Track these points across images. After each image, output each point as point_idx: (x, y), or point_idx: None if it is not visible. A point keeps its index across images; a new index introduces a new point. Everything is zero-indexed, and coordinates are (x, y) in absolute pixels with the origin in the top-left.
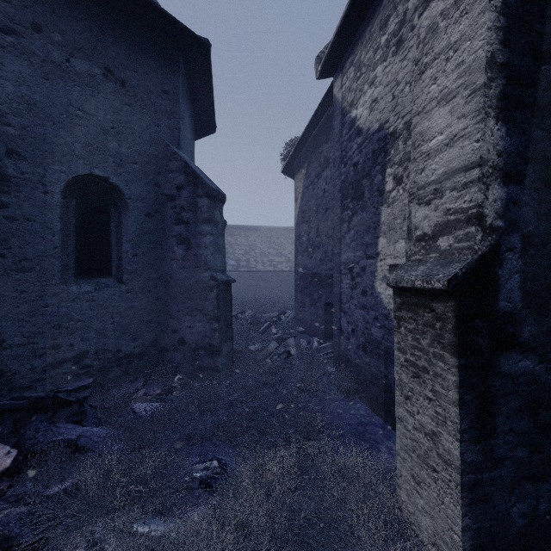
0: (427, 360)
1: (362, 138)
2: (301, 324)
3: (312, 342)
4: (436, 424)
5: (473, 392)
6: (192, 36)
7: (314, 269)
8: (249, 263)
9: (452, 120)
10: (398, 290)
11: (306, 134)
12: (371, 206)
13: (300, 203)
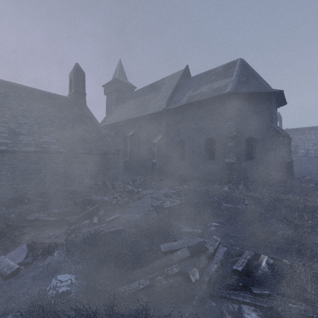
0: None
1: None
2: None
3: None
4: None
5: None
6: (277, 92)
7: None
8: (316, 151)
9: None
10: None
11: None
12: None
13: None
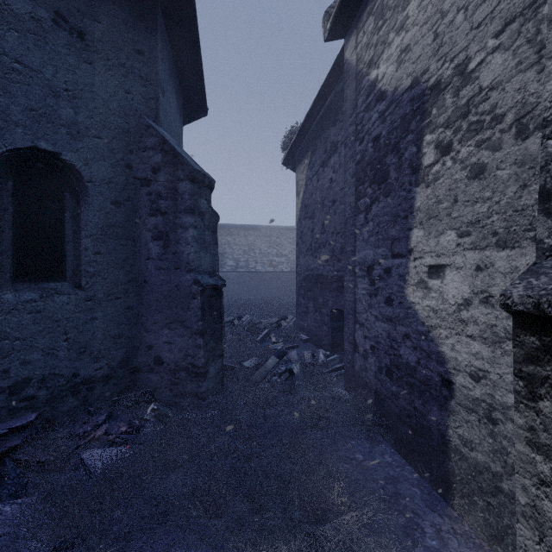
0: None
1: (385, 103)
2: (304, 331)
3: (318, 355)
4: None
5: None
6: None
7: (319, 270)
8: (248, 263)
9: None
10: (530, 319)
11: (310, 117)
12: (399, 188)
13: (303, 197)
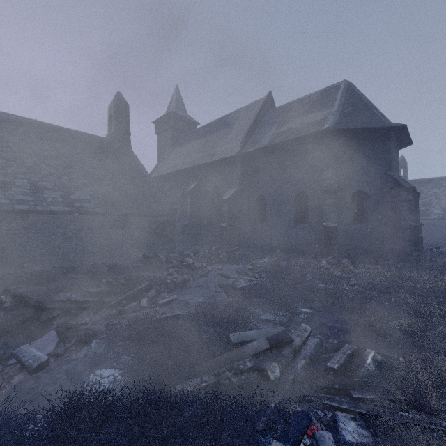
0: None
1: None
2: None
3: None
4: None
5: None
6: (397, 127)
7: None
8: None
9: None
10: None
11: None
12: None
13: None
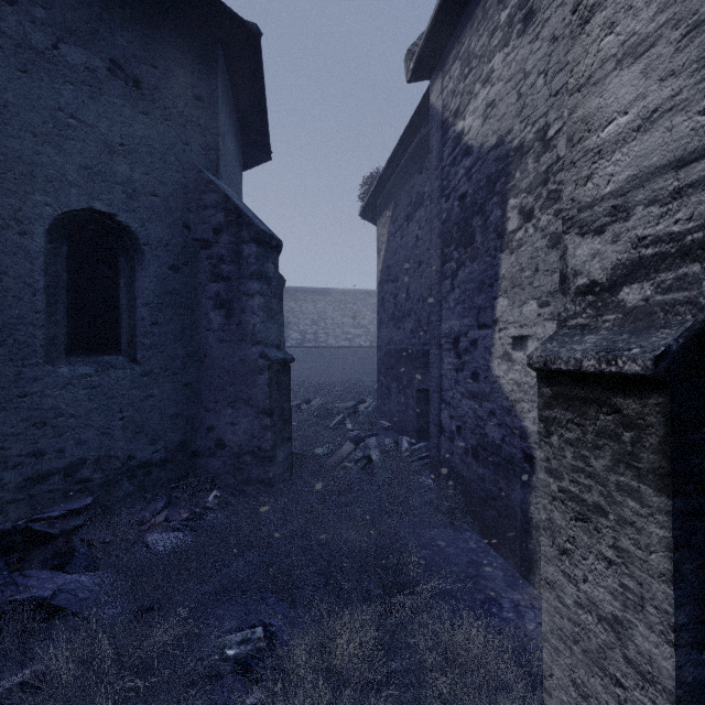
0: (604, 494)
1: (471, 159)
2: (386, 417)
3: (401, 442)
4: (623, 607)
5: (696, 557)
6: (235, 20)
7: (403, 343)
8: (317, 336)
9: (647, 85)
10: (546, 375)
11: (393, 163)
12: (485, 253)
13: (385, 256)
